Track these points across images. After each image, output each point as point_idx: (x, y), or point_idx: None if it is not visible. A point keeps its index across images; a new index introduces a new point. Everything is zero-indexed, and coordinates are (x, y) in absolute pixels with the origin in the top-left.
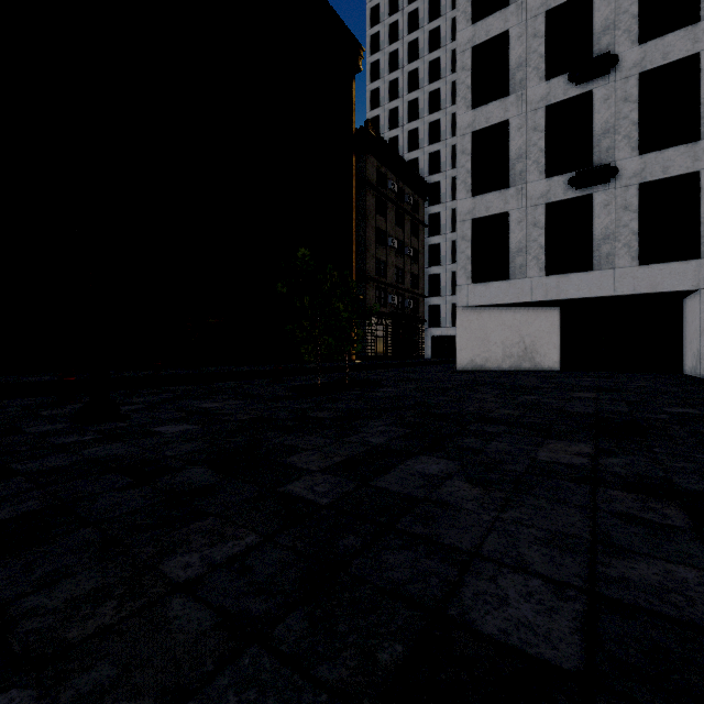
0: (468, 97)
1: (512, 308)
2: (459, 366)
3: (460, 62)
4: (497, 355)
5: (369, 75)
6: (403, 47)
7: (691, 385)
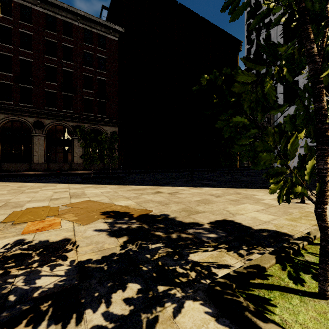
0: None
1: (302, 148)
2: None
3: None
4: (295, 165)
5: (245, 42)
6: None
7: None
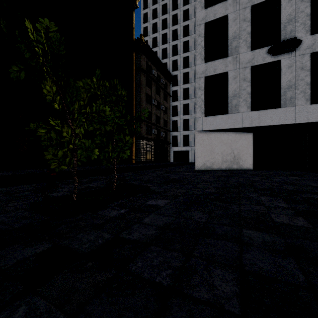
0: (202, 1)
1: (227, 132)
2: (196, 167)
3: None
4: (219, 161)
5: (142, 19)
6: (159, 7)
7: None
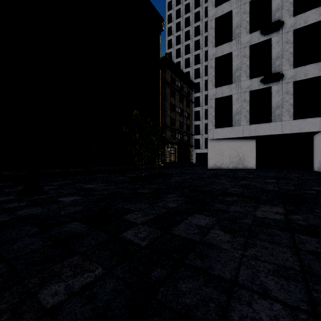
0: (213, 41)
1: (233, 140)
2: (209, 167)
3: (209, 25)
4: (227, 162)
5: (167, 33)
6: (182, 20)
7: (319, 176)
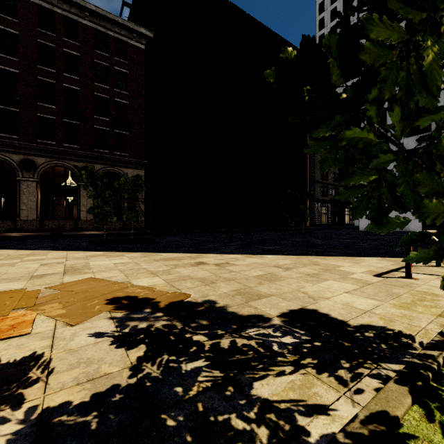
0: None
1: None
2: (360, 229)
3: None
4: None
5: None
6: None
7: None
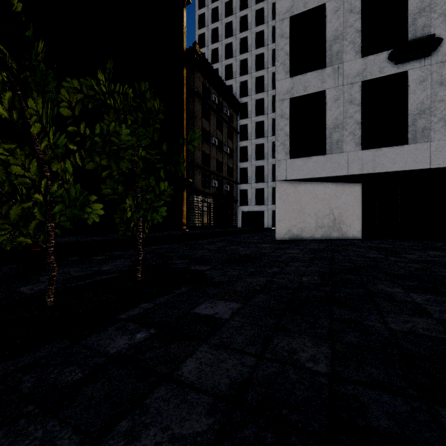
0: None
1: (323, 183)
2: (278, 236)
3: None
4: (311, 226)
5: (197, 23)
6: (221, 5)
7: None
